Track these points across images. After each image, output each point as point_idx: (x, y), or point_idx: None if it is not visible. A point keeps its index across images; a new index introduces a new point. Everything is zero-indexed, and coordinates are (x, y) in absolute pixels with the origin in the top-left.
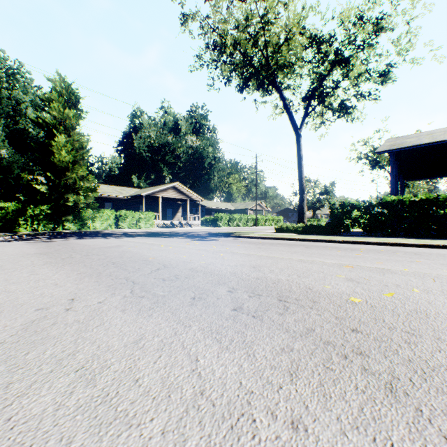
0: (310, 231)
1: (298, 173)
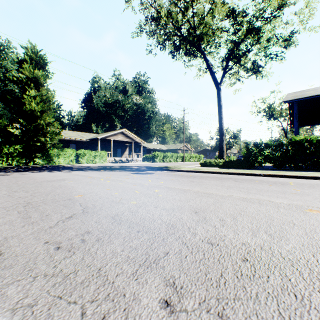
0: (229, 165)
1: (219, 119)
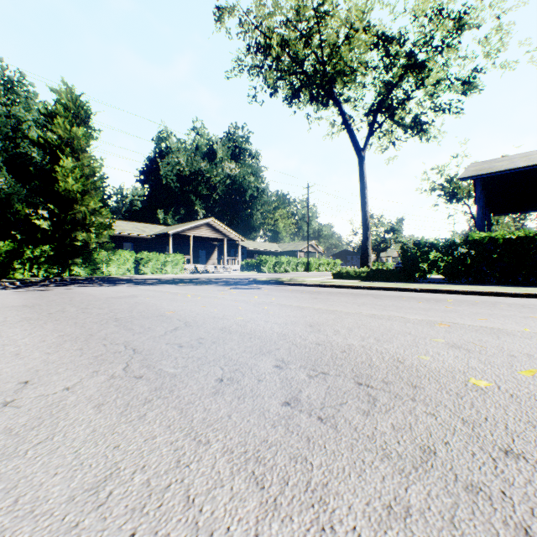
0: (376, 277)
1: (361, 205)
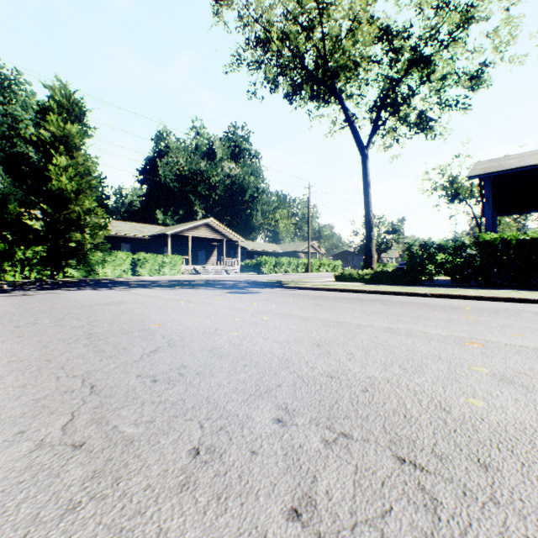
0: (381, 280)
1: (364, 205)
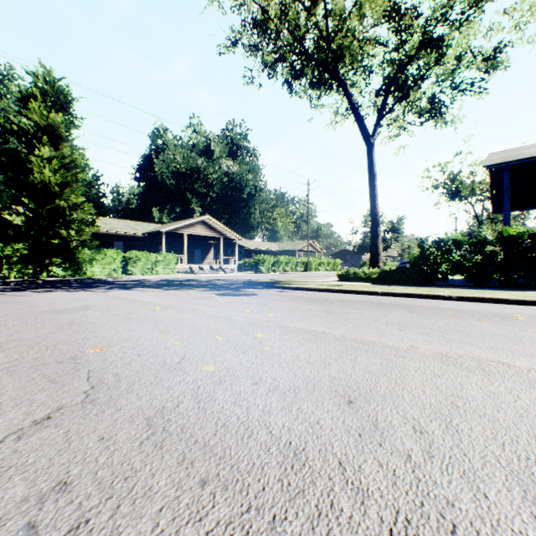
0: (390, 279)
1: (370, 198)
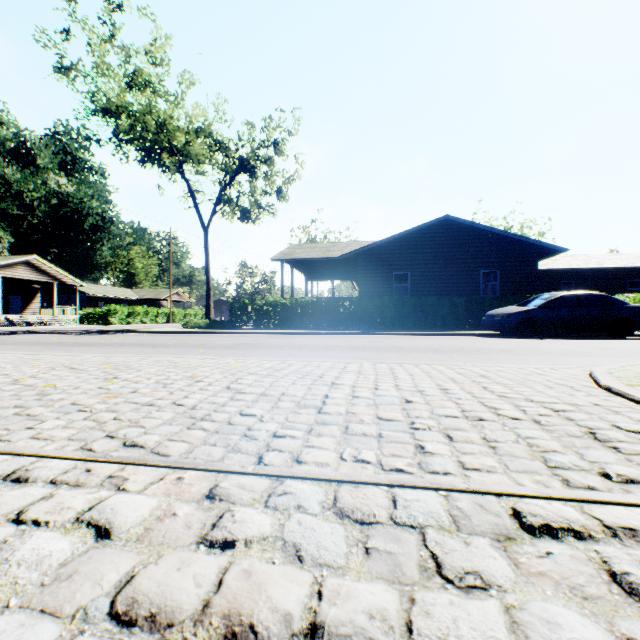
0: (214, 326)
1: (206, 270)
